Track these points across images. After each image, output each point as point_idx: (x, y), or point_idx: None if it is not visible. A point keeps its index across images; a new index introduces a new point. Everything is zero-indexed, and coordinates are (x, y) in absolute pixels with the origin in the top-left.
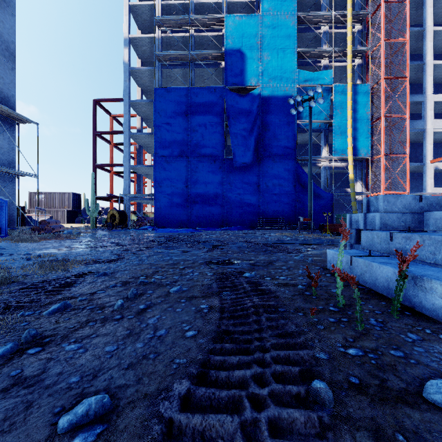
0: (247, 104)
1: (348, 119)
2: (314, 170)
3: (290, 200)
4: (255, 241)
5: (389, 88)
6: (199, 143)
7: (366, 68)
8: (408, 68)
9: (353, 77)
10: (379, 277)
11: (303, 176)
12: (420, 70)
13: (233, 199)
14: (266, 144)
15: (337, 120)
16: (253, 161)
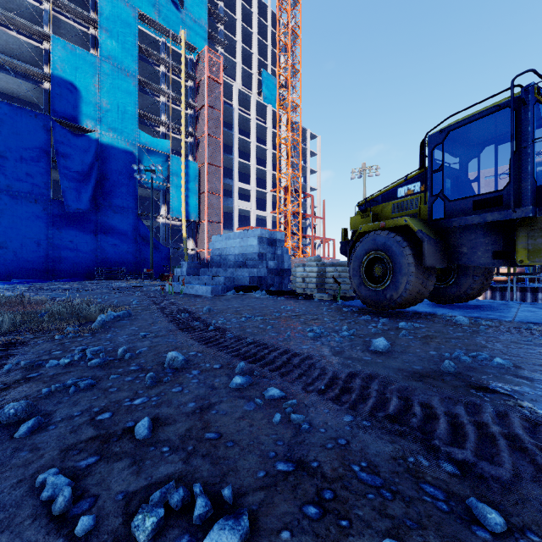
0: (83, 146)
1: (182, 187)
2: (154, 223)
3: (131, 252)
4: (115, 286)
5: (211, 171)
6: (11, 175)
7: (196, 148)
8: (222, 160)
9: (187, 149)
10: (181, 288)
11: (144, 230)
12: (232, 161)
13: (64, 247)
14: (106, 193)
15: (174, 185)
16: (90, 208)
